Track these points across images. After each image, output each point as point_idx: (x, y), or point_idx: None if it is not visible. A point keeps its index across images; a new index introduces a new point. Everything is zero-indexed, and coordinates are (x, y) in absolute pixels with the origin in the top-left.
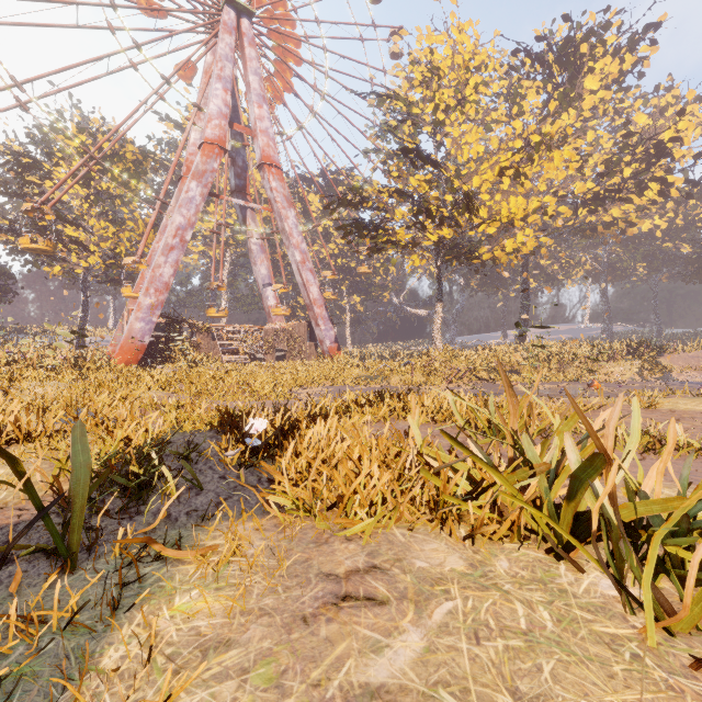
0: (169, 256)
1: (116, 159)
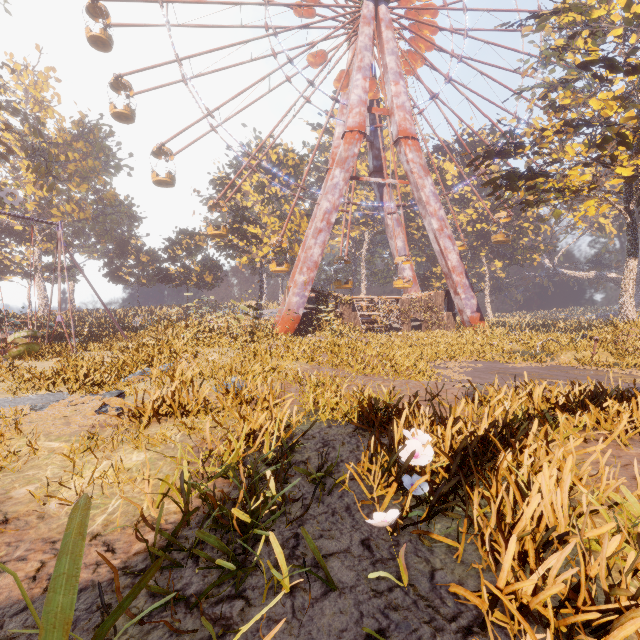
0: (318, 238)
1: (281, 167)
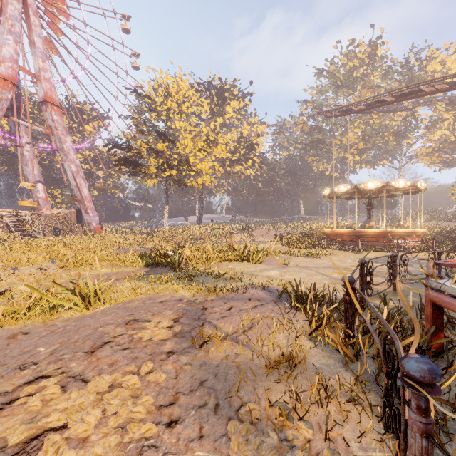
0: None
1: None
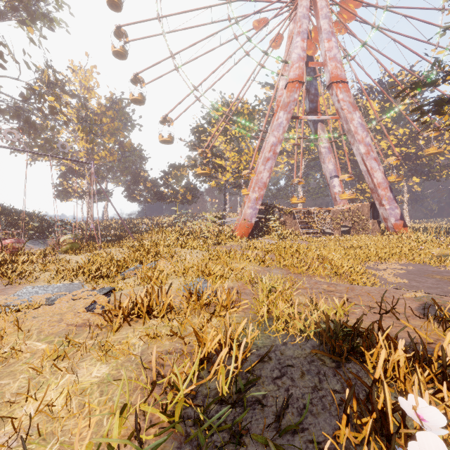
0: (266, 164)
1: (239, 115)
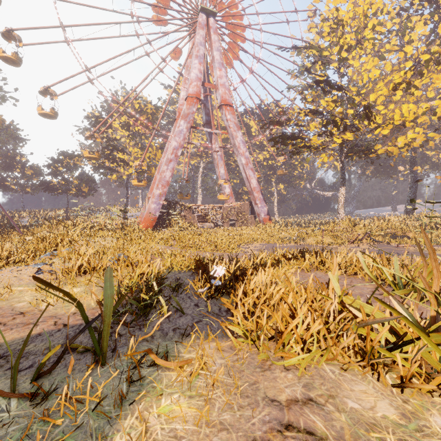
0: (169, 165)
1: (142, 113)
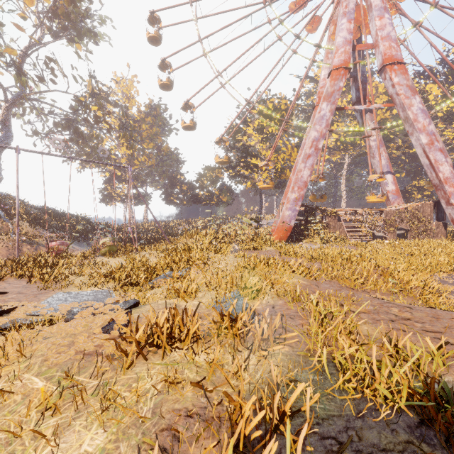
0: (307, 162)
1: (276, 112)
